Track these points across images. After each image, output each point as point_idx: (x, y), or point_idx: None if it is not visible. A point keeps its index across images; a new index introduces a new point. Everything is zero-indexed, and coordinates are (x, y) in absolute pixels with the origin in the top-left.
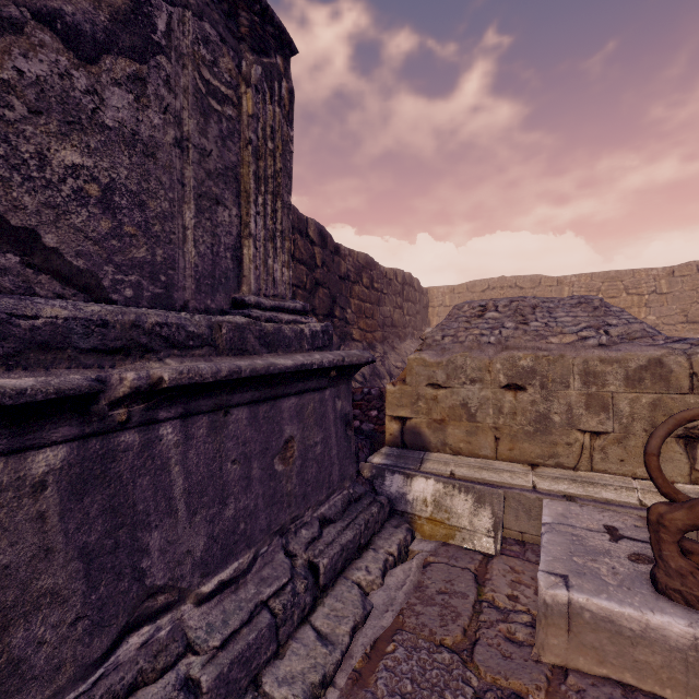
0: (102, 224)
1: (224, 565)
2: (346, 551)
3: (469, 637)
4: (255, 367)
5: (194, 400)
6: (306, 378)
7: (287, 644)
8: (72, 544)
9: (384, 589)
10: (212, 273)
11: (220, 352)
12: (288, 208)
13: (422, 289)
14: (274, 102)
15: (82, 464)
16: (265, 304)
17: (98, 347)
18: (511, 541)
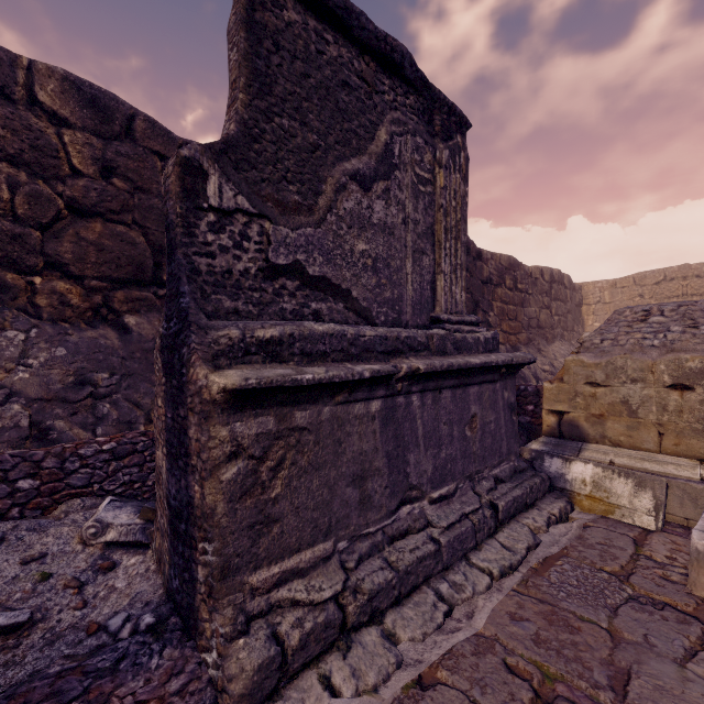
0: (372, 280)
1: (441, 486)
2: (516, 502)
3: (625, 570)
4: (459, 363)
5: (427, 382)
6: (485, 373)
7: (481, 545)
8: (383, 449)
9: (549, 534)
10: (420, 301)
11: (432, 353)
12: (465, 246)
13: (573, 286)
14: (456, 171)
15: (385, 410)
16: (453, 319)
17: (384, 351)
18: (675, 525)
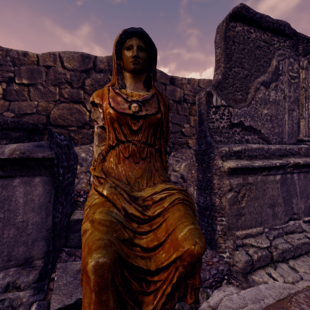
0: (269, 125)
1: (308, 216)
2: None
3: None
4: None
5: (301, 168)
6: None
7: None
8: (281, 195)
9: None
10: (291, 132)
11: (301, 156)
12: None
13: None
14: None
15: (282, 179)
16: None
17: (279, 155)
18: None
